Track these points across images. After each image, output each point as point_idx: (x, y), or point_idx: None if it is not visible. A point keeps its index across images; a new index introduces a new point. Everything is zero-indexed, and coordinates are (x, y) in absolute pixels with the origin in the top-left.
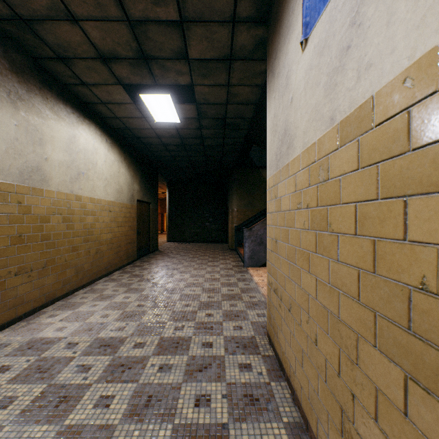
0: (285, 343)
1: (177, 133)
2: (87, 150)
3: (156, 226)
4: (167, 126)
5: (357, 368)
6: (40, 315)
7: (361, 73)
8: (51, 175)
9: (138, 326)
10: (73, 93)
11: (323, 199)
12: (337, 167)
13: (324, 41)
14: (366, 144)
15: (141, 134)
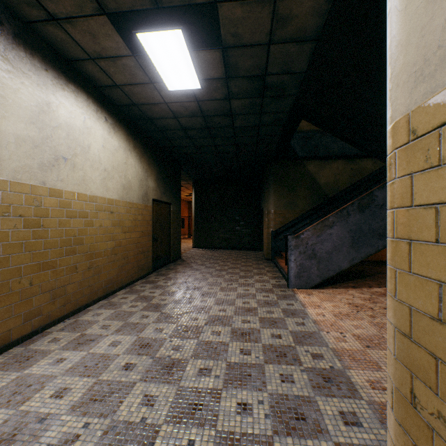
0: None
1: (198, 108)
2: (72, 127)
3: (178, 231)
4: (184, 97)
5: None
6: None
7: None
8: (0, 155)
9: (102, 435)
10: (46, 42)
11: None
12: None
13: None
14: None
15: (153, 112)
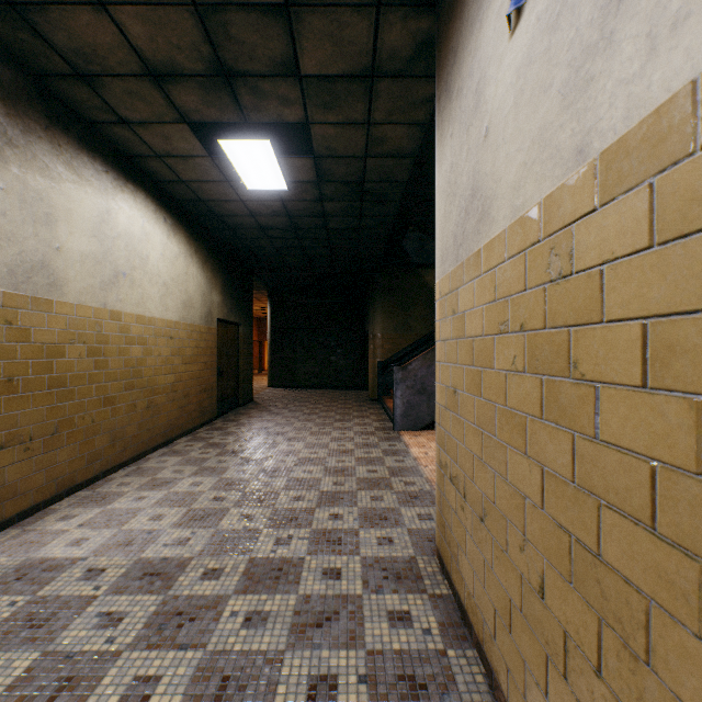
0: (472, 577)
1: (283, 208)
2: (131, 235)
3: (250, 363)
4: (266, 196)
5: (647, 671)
6: (46, 517)
7: (659, 39)
8: (67, 276)
9: (212, 536)
10: (107, 139)
11: (558, 313)
12: (595, 247)
13: (560, 0)
14: (675, 190)
15: (224, 209)
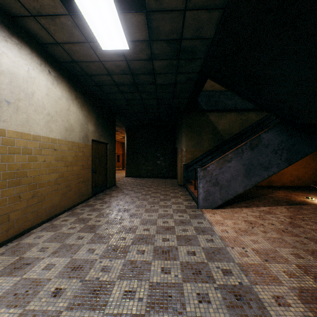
0: None
1: (127, 67)
2: (15, 75)
3: (114, 164)
4: (116, 56)
5: None
6: None
7: None
8: None
9: None
10: None
11: None
12: None
13: None
14: None
15: (91, 69)
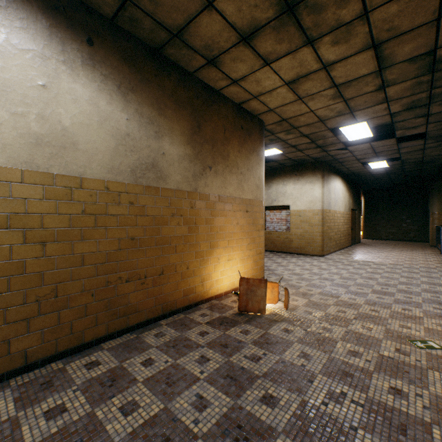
0: None
1: (383, 170)
2: (337, 190)
3: (359, 226)
4: (378, 169)
5: None
6: (332, 255)
7: None
8: (331, 204)
9: (376, 260)
10: (335, 168)
11: None
12: None
13: None
14: None
15: (359, 173)
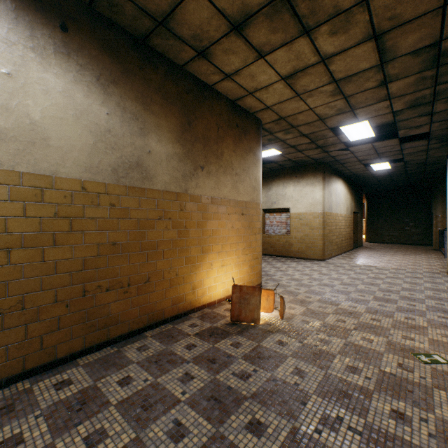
0: None
1: (386, 171)
2: (339, 192)
3: (361, 229)
4: (380, 170)
5: None
6: (333, 259)
7: None
8: (332, 207)
9: (378, 265)
10: (336, 169)
11: None
12: None
13: None
14: None
15: (361, 175)
